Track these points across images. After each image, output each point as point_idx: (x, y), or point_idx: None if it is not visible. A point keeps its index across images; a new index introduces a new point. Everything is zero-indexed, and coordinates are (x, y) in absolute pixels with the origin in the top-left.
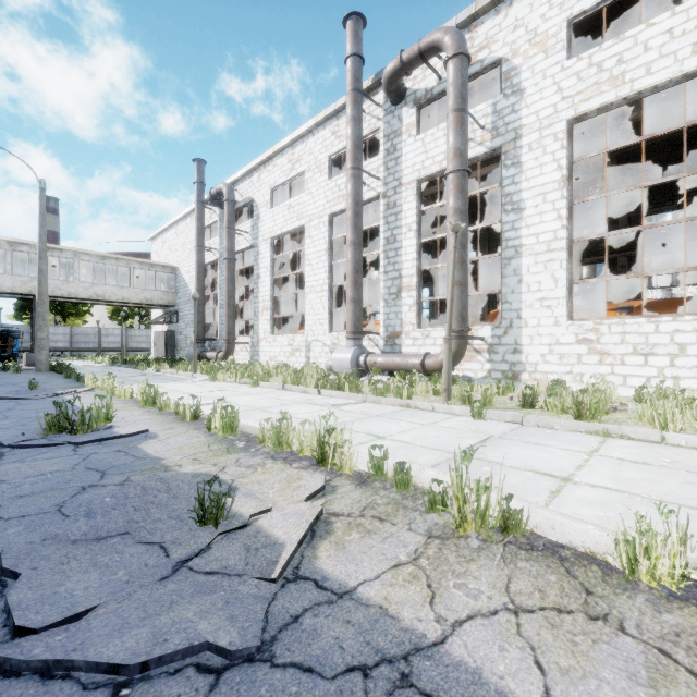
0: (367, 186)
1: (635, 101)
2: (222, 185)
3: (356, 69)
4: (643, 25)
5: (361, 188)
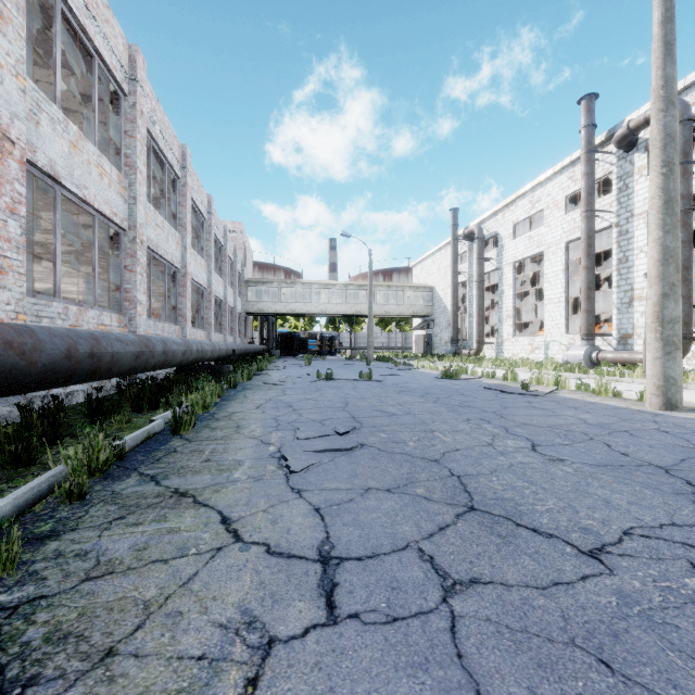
0: (600, 218)
1: None
2: (474, 227)
3: (589, 136)
4: None
5: (593, 225)
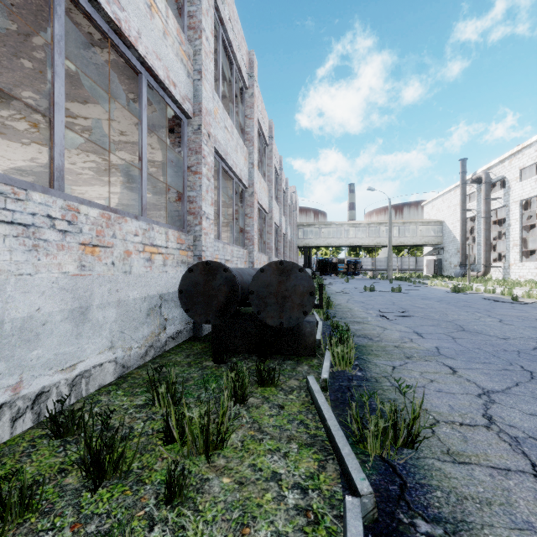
0: None
1: None
2: (481, 174)
3: None
4: None
5: None
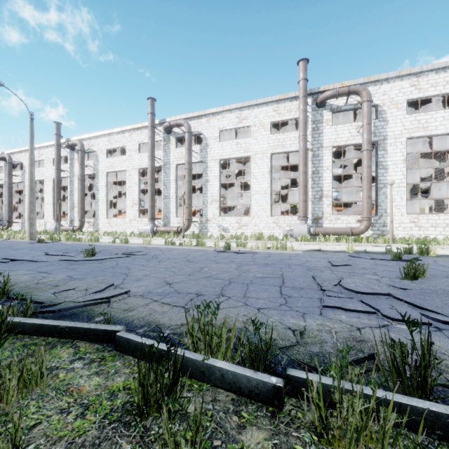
0: (65, 172)
1: (117, 172)
2: (6, 156)
3: (58, 138)
4: (116, 157)
5: (59, 175)
